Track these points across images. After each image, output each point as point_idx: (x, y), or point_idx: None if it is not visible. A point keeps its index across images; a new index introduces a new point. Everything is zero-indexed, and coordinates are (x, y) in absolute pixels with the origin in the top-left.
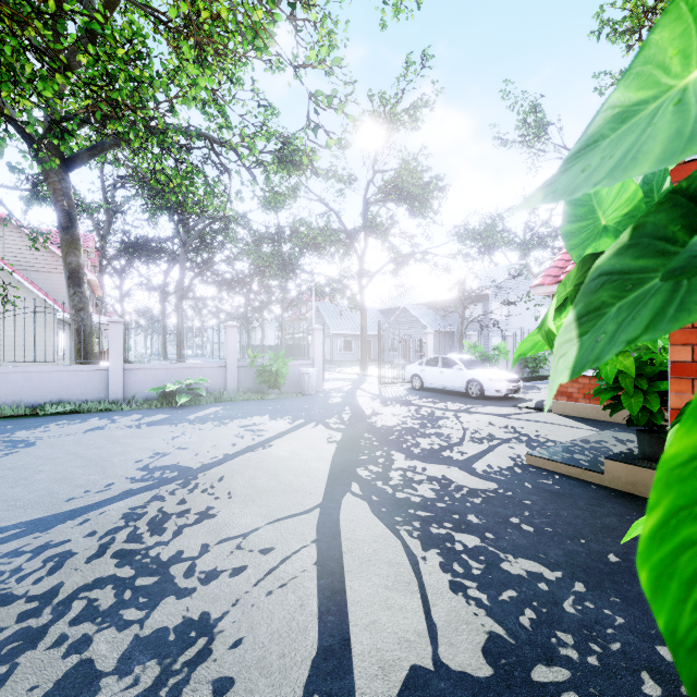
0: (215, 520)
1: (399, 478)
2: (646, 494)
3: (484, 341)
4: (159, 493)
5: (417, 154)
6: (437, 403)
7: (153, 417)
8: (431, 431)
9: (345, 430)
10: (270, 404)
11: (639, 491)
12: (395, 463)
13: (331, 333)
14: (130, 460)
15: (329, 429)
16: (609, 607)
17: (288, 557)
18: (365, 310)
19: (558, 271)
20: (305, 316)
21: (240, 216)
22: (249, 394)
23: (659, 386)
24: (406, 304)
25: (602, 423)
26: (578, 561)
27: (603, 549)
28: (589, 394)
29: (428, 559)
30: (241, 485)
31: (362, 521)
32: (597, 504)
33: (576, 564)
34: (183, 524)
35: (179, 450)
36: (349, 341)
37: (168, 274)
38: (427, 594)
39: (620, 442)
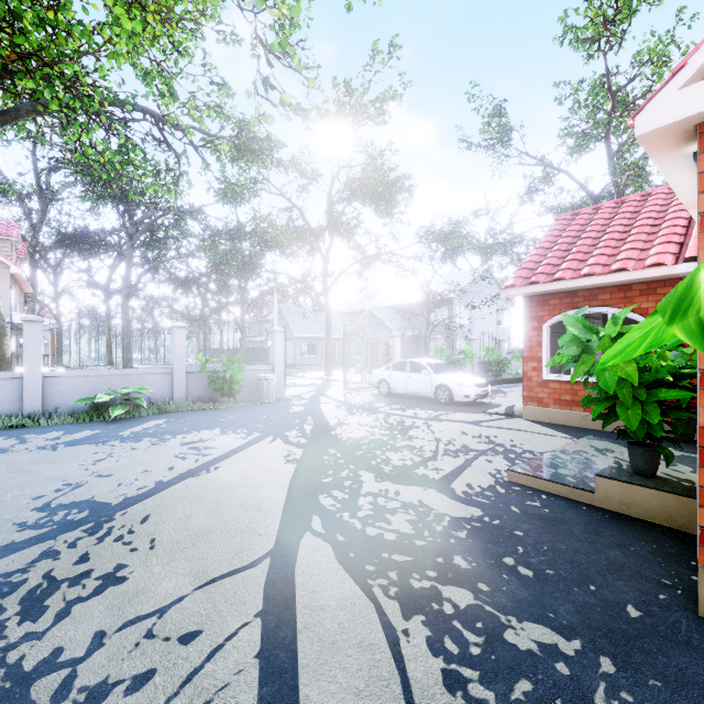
0: (123, 586)
1: (369, 507)
2: (642, 516)
3: (448, 345)
4: (53, 547)
5: (384, 149)
6: (405, 410)
7: (76, 434)
8: (402, 444)
9: (307, 445)
10: (223, 415)
11: (635, 512)
12: (364, 486)
13: (294, 336)
14: (27, 495)
15: (288, 444)
16: (651, 698)
17: (219, 646)
18: (330, 313)
19: (528, 273)
20: (267, 318)
21: (195, 209)
22: (200, 404)
23: (657, 395)
24: (372, 307)
25: (573, 429)
26: (595, 620)
27: (619, 598)
28: (560, 400)
29: (411, 633)
30: (170, 527)
31: (324, 574)
32: (594, 532)
33: (594, 626)
34: (75, 597)
35: (98, 478)
36: (313, 344)
37: (113, 271)
38: (414, 699)
39: (599, 452)
